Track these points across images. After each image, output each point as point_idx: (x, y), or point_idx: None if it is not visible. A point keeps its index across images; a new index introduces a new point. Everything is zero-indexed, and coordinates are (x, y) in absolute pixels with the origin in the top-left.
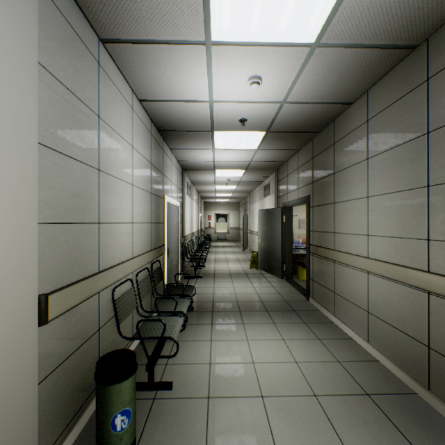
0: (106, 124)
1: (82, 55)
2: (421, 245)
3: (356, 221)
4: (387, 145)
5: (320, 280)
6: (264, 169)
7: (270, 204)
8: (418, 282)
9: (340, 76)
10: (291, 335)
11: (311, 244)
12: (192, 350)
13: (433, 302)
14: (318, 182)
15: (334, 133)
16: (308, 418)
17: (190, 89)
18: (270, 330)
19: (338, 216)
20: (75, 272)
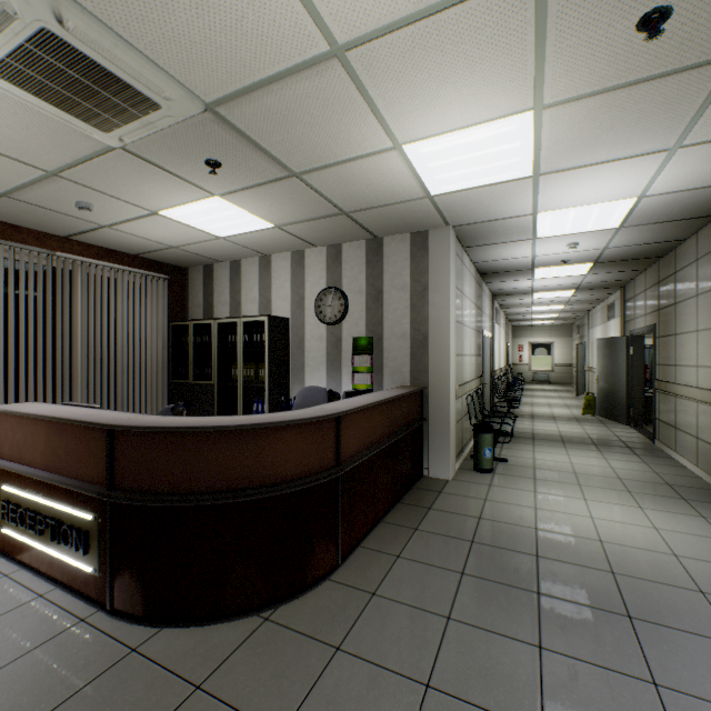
0: (463, 295)
1: (459, 265)
2: None
3: (689, 353)
4: (707, 287)
5: (664, 418)
6: (602, 287)
7: (614, 330)
8: None
9: (655, 232)
10: (615, 458)
11: (655, 379)
12: (518, 452)
13: None
14: (662, 310)
15: (675, 262)
16: (607, 482)
17: (516, 254)
18: (592, 453)
19: (678, 348)
20: (458, 381)
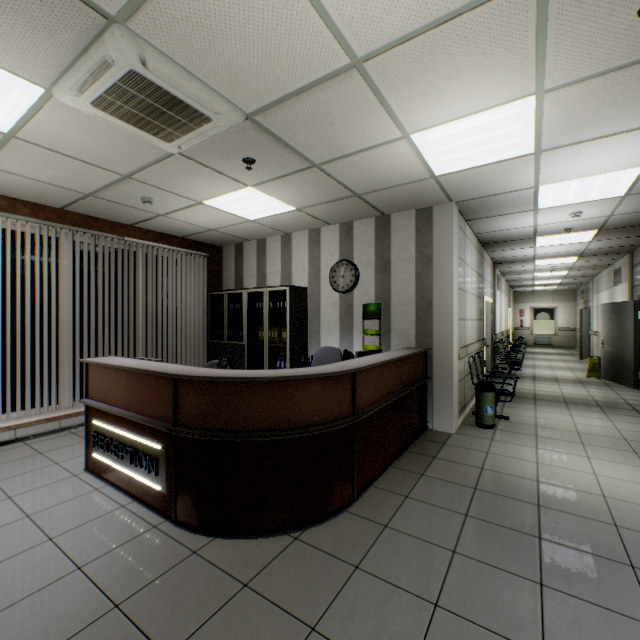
0: (465, 264)
1: (461, 237)
2: None
3: None
4: None
5: None
6: (608, 253)
7: (621, 295)
8: None
9: None
10: (620, 420)
11: None
12: (519, 411)
13: None
14: None
15: None
16: (612, 442)
17: (517, 224)
18: (596, 415)
19: None
20: (460, 343)
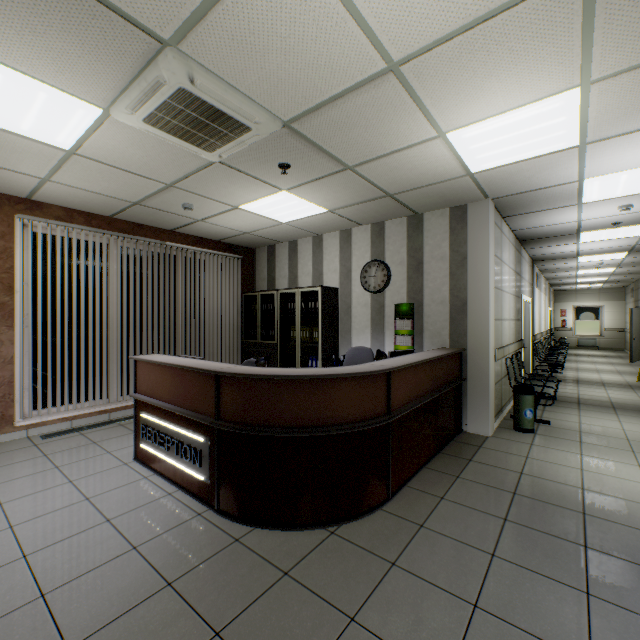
0: (502, 262)
1: (498, 234)
2: None
3: None
4: None
5: None
6: None
7: None
8: None
9: None
10: None
11: None
12: (561, 416)
13: None
14: None
15: None
16: None
17: (559, 220)
18: None
19: None
20: (497, 344)
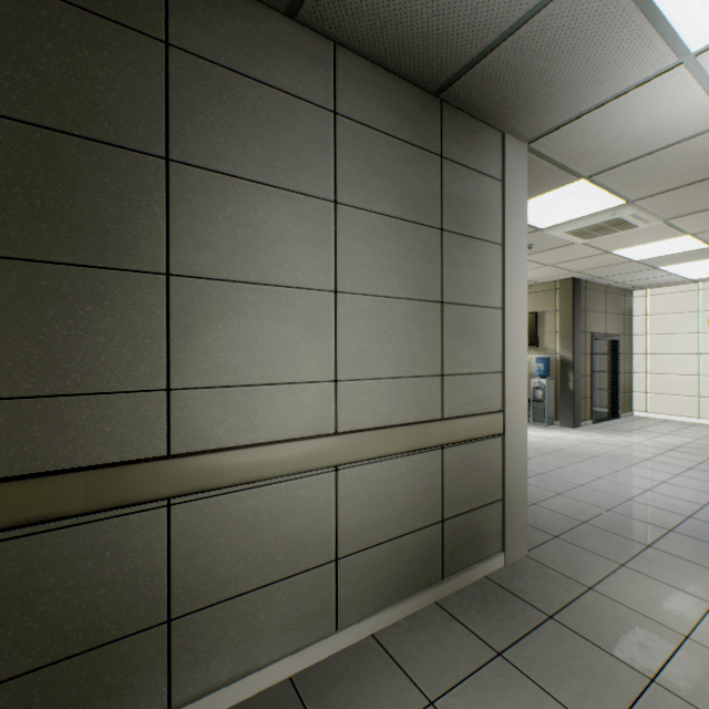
0: None
1: None
2: (435, 383)
3: (297, 347)
4: (385, 206)
5: (9, 658)
6: None
7: None
8: (443, 437)
9: None
10: None
11: None
12: None
13: (447, 457)
14: None
15: (174, 9)
16: None
17: None
18: None
19: (206, 328)
20: None
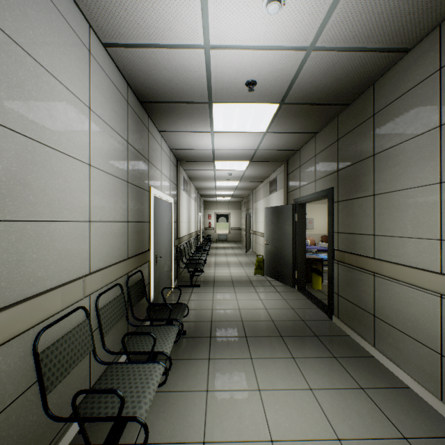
0: (20, 48)
1: None
2: None
3: (416, 219)
4: None
5: (349, 296)
6: (271, 160)
7: (277, 201)
8: None
9: None
10: (321, 380)
11: (335, 249)
12: (179, 411)
13: None
14: (346, 170)
15: (374, 101)
16: None
17: (174, 20)
18: (289, 371)
19: (382, 213)
20: None
